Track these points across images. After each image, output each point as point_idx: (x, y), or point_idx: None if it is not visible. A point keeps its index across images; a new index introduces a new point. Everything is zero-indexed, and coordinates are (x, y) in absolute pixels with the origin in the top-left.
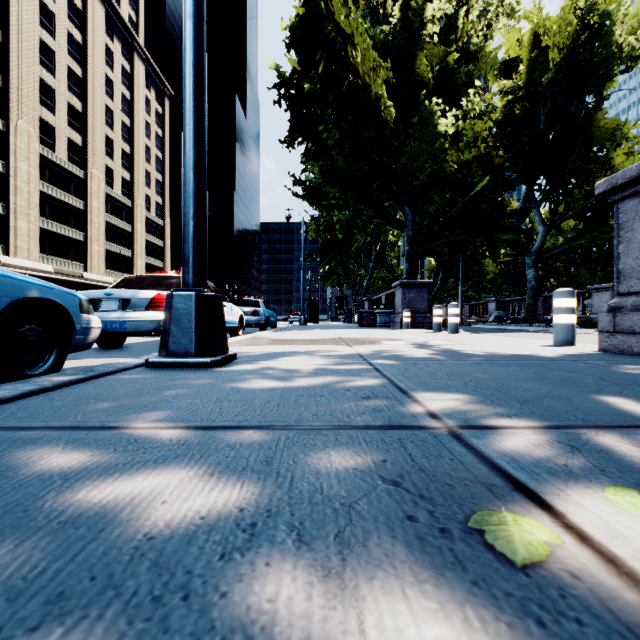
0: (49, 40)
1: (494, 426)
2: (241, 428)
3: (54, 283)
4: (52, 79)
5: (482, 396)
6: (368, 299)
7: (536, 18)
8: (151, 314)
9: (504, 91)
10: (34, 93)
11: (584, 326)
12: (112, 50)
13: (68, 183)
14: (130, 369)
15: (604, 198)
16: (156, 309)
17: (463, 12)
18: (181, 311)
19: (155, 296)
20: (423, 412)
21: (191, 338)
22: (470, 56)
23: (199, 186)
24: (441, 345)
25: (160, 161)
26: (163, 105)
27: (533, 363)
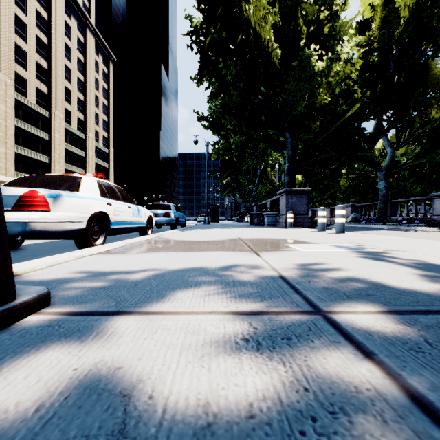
0: (22, 16)
1: None
2: None
3: None
4: (24, 44)
5: None
6: (256, 204)
7: None
8: (17, 214)
9: (361, 45)
10: (10, 54)
11: (429, 225)
12: (70, 26)
13: (37, 120)
14: None
15: (439, 126)
16: (26, 208)
17: None
18: None
19: (25, 193)
20: None
21: None
22: (336, 16)
23: None
24: (366, 252)
25: (106, 107)
26: (108, 67)
27: None
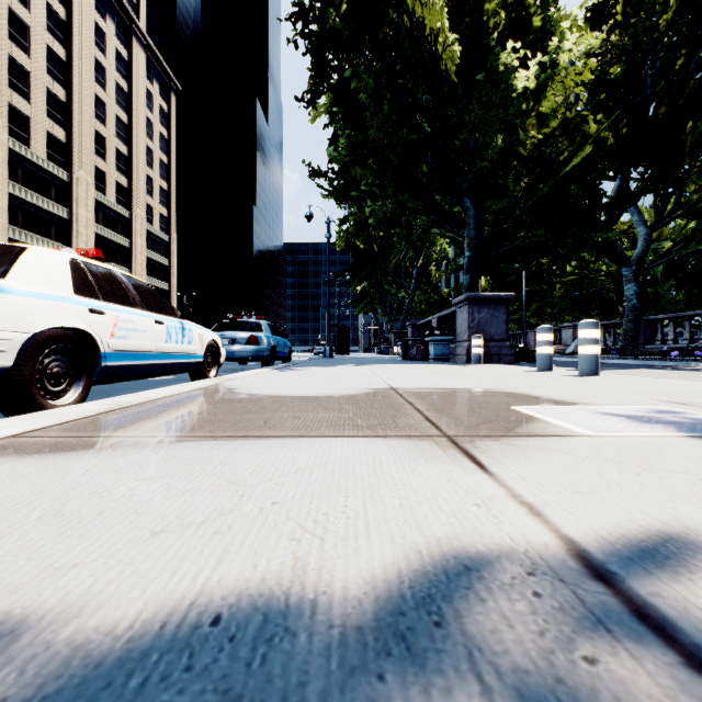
0: (22, 11)
1: None
2: None
3: None
4: (26, 59)
5: None
6: (412, 324)
7: None
8: None
9: (594, 49)
10: (1, 74)
11: None
12: (105, 31)
13: (48, 186)
14: None
15: None
16: None
17: None
18: None
19: None
20: None
21: None
22: None
23: None
24: None
25: (165, 166)
26: (169, 101)
27: None
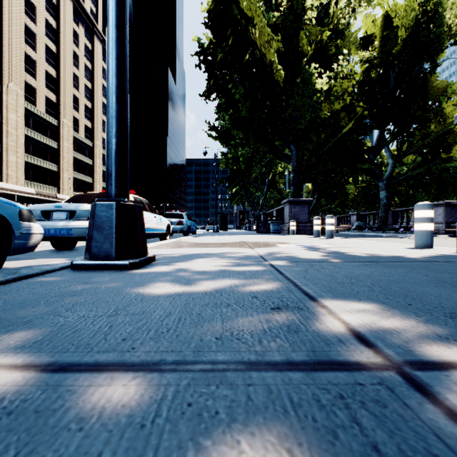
0: (32, 25)
1: (456, 363)
2: (118, 367)
3: (35, 201)
4: (34, 54)
5: (399, 306)
6: (263, 213)
7: (387, 6)
8: None
9: (363, 60)
10: (21, 63)
11: None
12: (78, 33)
13: (46, 129)
14: (54, 271)
15: (437, 138)
16: None
17: (334, 1)
18: (103, 218)
19: None
20: (348, 333)
21: (111, 243)
22: (339, 34)
23: (120, 108)
24: (325, 248)
25: None
26: None
27: (415, 264)
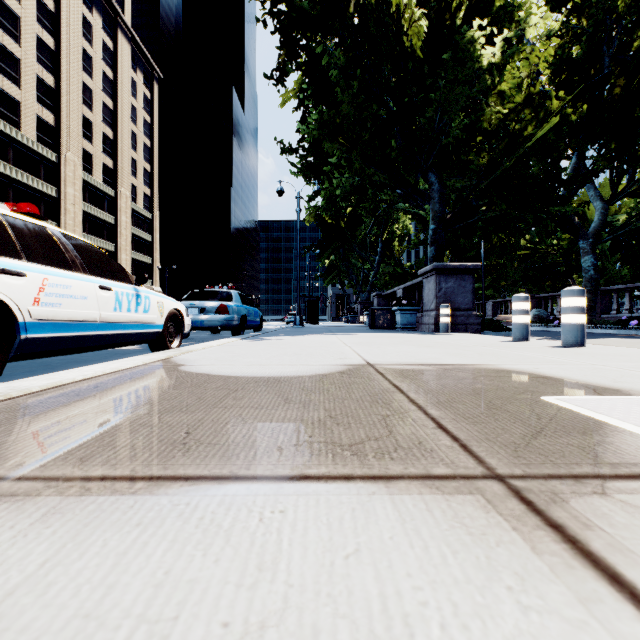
0: (13, 3)
1: None
2: None
3: None
4: (17, 47)
5: None
6: (378, 295)
7: None
8: None
9: (552, 31)
10: None
11: None
12: (91, 23)
13: (37, 166)
14: None
15: None
16: None
17: None
18: None
19: None
20: None
21: None
22: None
23: None
24: None
25: (148, 149)
26: (151, 89)
27: None
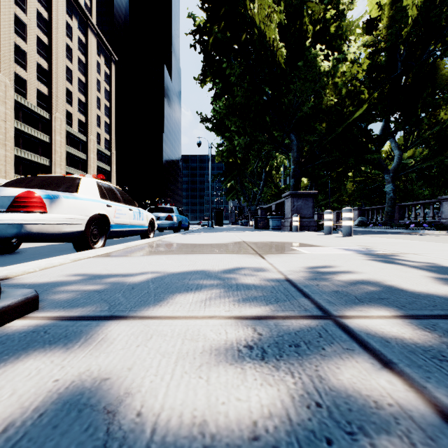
0: (22, 15)
1: None
2: None
3: None
4: (24, 44)
5: None
6: (261, 208)
7: None
8: (12, 216)
9: (368, 44)
10: (10, 54)
11: (437, 229)
12: (71, 26)
13: (37, 122)
14: None
15: (447, 127)
16: (21, 210)
17: None
18: None
19: (21, 194)
20: None
21: None
22: (343, 15)
23: None
24: (375, 255)
25: (108, 108)
26: (110, 68)
27: None
